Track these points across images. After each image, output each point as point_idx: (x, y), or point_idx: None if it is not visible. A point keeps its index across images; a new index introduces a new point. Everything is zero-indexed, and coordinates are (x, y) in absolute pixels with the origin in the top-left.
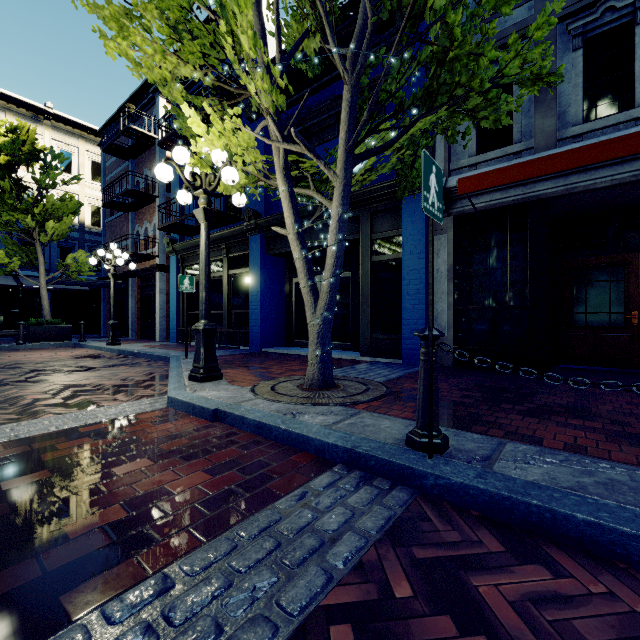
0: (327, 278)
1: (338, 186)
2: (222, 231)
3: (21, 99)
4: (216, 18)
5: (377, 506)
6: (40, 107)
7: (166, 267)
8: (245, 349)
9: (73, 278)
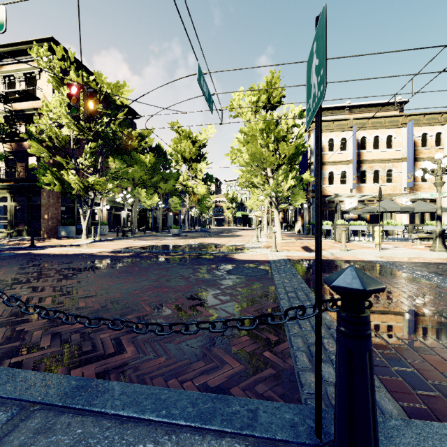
0: None
1: None
2: None
3: None
4: None
5: None
6: None
7: None
8: None
9: None
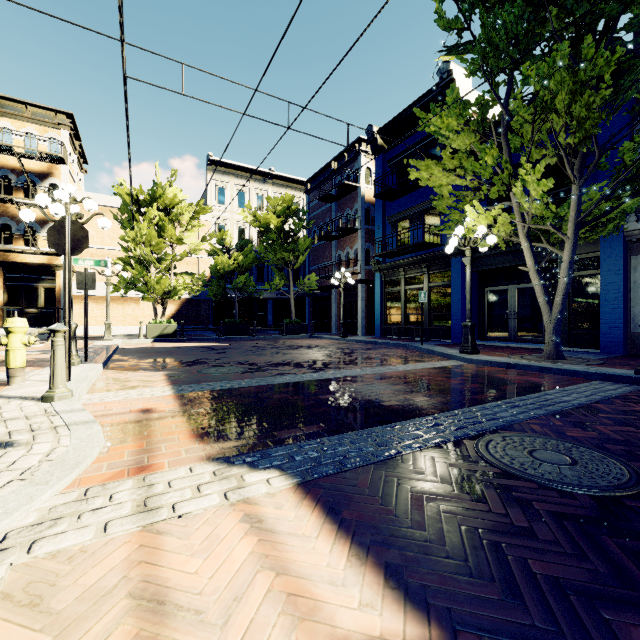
0: (560, 296)
1: (569, 244)
2: (426, 255)
3: (258, 169)
4: (500, 169)
5: (627, 387)
6: (268, 172)
7: (366, 281)
8: (446, 341)
9: (306, 291)
